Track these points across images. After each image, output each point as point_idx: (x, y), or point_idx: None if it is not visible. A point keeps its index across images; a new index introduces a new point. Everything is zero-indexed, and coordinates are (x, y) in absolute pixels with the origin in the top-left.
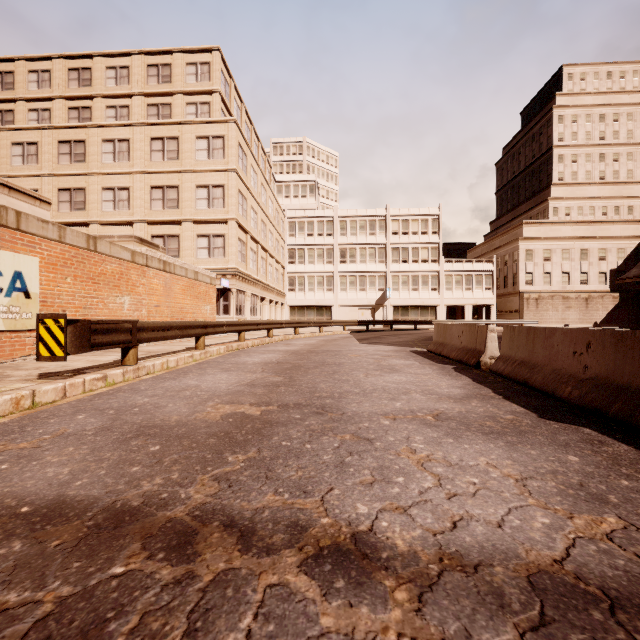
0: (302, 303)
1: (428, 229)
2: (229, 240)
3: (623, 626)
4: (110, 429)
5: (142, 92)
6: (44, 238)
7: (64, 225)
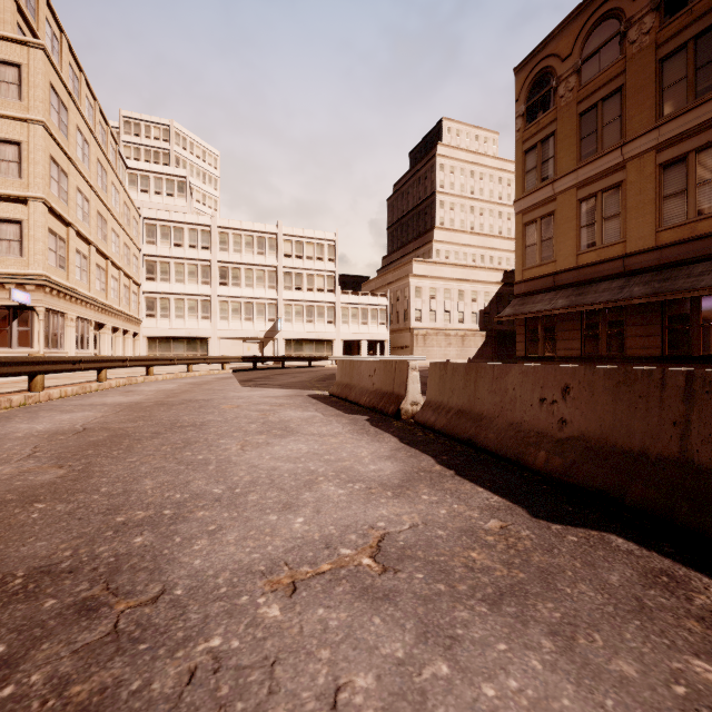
0: (166, 333)
1: (324, 255)
2: (31, 230)
3: None
4: None
5: None
6: None
7: None
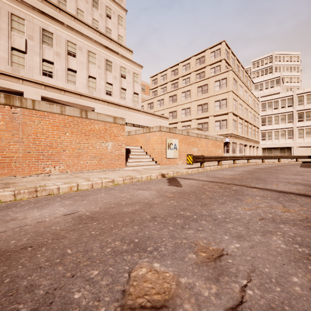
0: (270, 146)
1: None
2: (228, 121)
3: (287, 193)
4: (208, 176)
5: (194, 70)
6: (179, 134)
7: (170, 124)
